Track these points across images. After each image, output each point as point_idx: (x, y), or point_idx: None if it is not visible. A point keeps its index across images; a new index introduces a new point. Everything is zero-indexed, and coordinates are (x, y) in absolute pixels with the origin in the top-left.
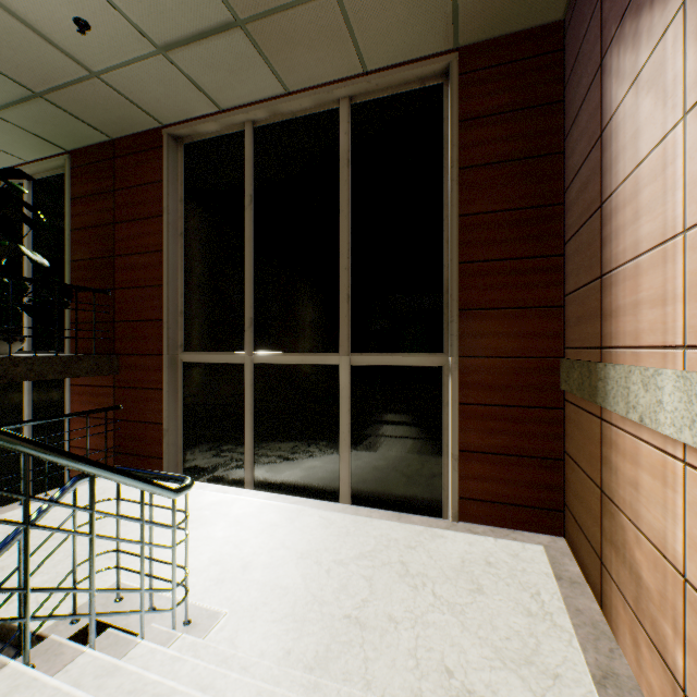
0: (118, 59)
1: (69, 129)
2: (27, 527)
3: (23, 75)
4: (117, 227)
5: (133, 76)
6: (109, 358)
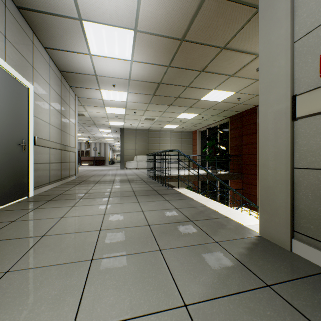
0: (245, 100)
1: (230, 113)
2: (242, 208)
3: (223, 109)
4: (242, 137)
5: (249, 101)
6: (240, 175)
